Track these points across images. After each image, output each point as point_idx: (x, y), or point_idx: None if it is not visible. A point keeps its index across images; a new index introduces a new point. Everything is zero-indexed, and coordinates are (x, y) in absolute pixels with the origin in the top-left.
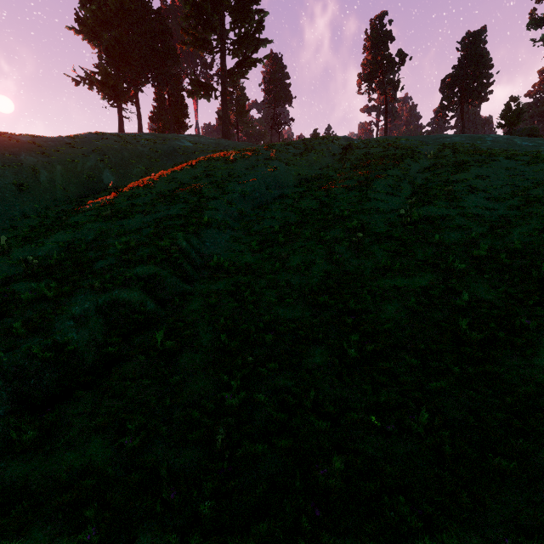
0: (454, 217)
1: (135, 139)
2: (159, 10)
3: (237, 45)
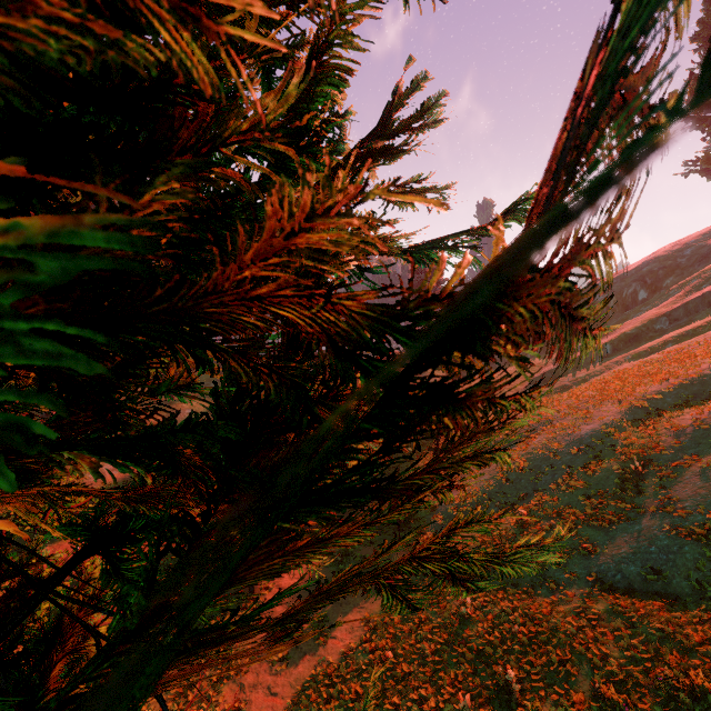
0: None
1: (682, 250)
2: None
3: None
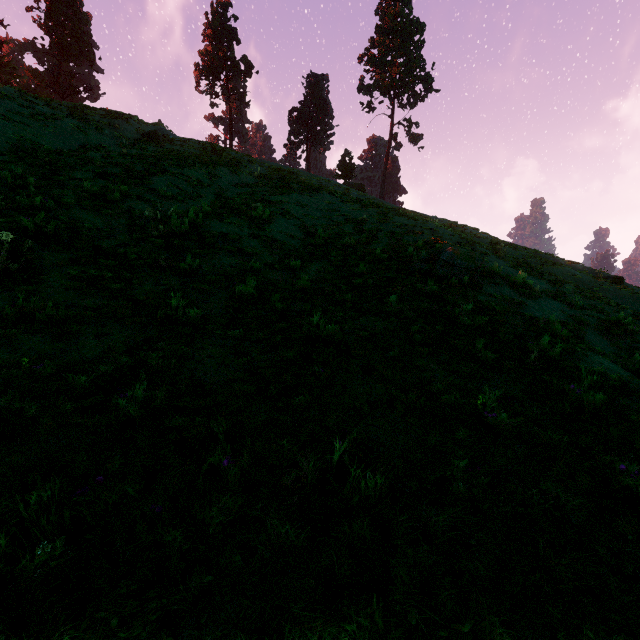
0: (242, 237)
1: None
2: None
3: None
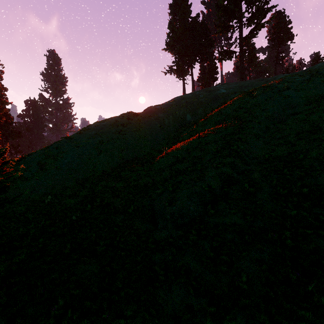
0: None
1: (197, 95)
2: (203, 22)
3: (250, 19)
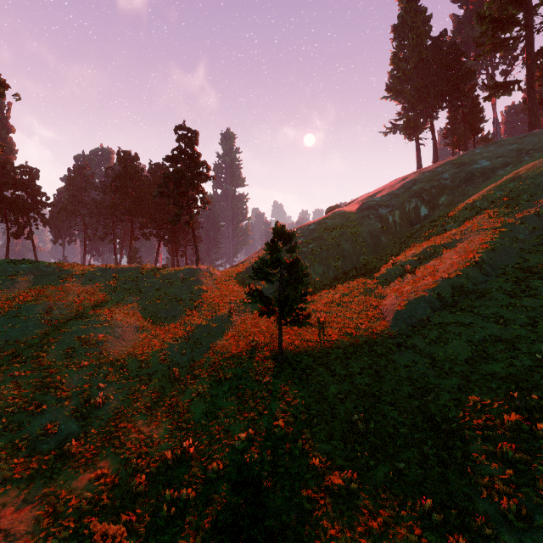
0: None
1: (438, 175)
2: (453, 44)
3: None
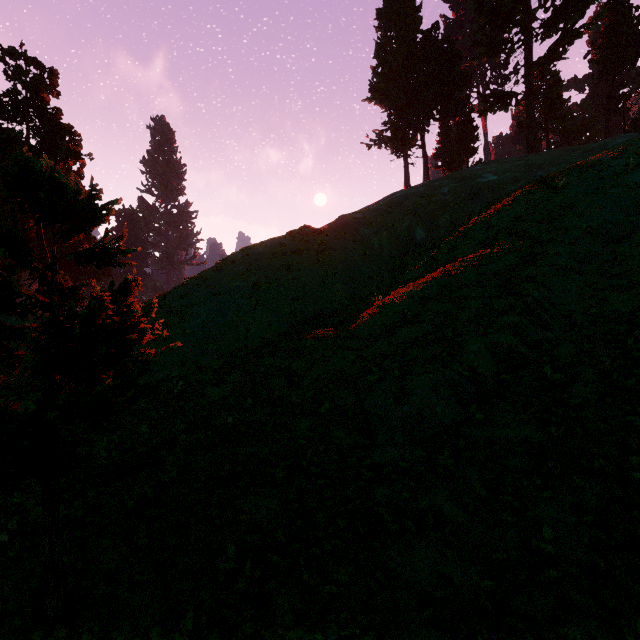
0: None
1: (435, 189)
2: (447, 38)
3: (549, 23)
